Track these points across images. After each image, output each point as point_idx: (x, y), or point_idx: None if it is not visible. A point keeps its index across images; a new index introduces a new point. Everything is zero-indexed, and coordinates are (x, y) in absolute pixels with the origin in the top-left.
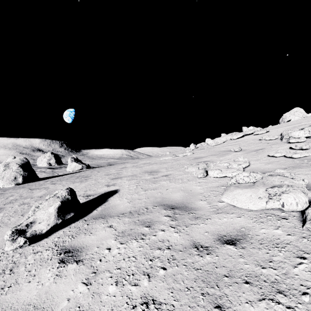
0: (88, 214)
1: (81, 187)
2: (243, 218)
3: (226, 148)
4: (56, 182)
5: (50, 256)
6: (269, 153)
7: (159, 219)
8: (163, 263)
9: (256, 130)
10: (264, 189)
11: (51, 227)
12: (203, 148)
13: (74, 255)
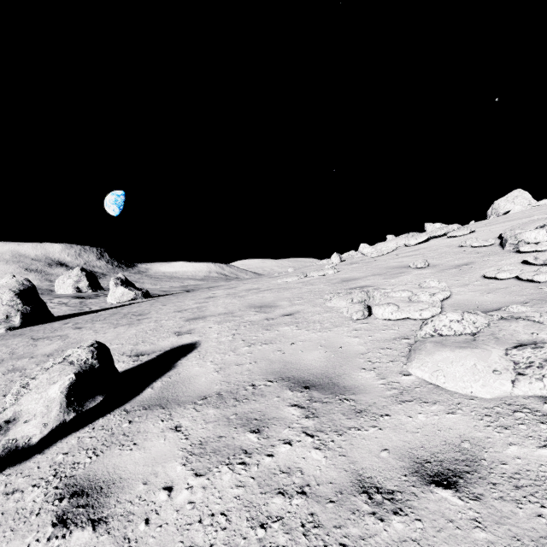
0: (134, 396)
1: (128, 335)
2: (461, 417)
3: (400, 263)
4: (83, 325)
5: (39, 504)
6: (487, 273)
7: (278, 414)
8: (292, 535)
9: (451, 230)
10: (500, 350)
11: (51, 429)
12: (355, 262)
13: (91, 505)
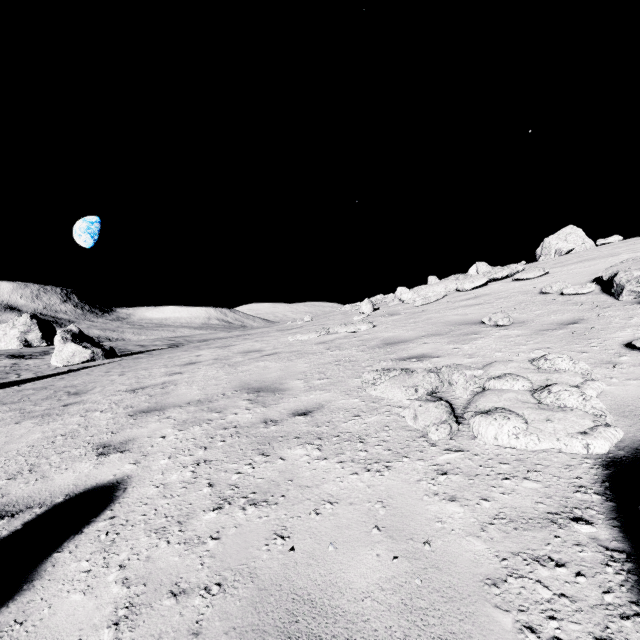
0: None
1: (19, 448)
2: None
3: (463, 316)
4: None
5: None
6: None
7: None
8: None
9: (514, 271)
10: None
11: None
12: (395, 313)
13: None
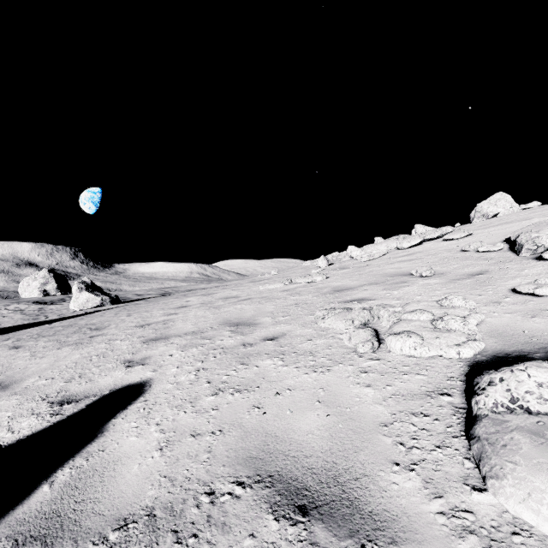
0: (14, 504)
1: (66, 364)
2: None
3: (398, 269)
4: (24, 342)
5: None
6: (520, 287)
7: None
8: None
9: (445, 232)
10: None
11: None
12: (345, 267)
13: None
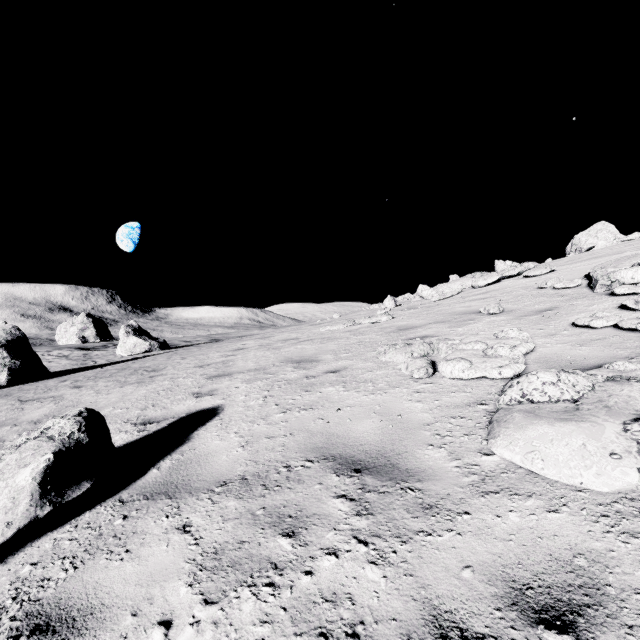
0: (134, 479)
1: (136, 397)
2: (568, 517)
3: (467, 307)
4: (83, 383)
5: None
6: (578, 320)
7: (320, 509)
8: None
9: (526, 268)
10: (616, 425)
11: (17, 530)
12: (414, 307)
13: None
